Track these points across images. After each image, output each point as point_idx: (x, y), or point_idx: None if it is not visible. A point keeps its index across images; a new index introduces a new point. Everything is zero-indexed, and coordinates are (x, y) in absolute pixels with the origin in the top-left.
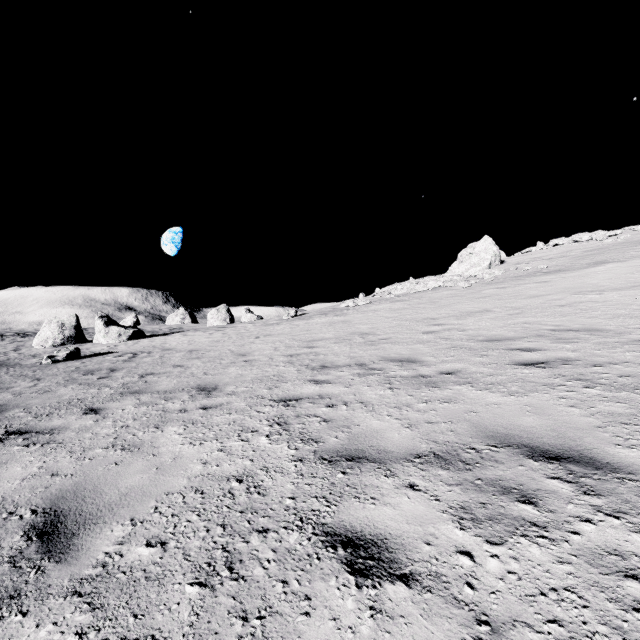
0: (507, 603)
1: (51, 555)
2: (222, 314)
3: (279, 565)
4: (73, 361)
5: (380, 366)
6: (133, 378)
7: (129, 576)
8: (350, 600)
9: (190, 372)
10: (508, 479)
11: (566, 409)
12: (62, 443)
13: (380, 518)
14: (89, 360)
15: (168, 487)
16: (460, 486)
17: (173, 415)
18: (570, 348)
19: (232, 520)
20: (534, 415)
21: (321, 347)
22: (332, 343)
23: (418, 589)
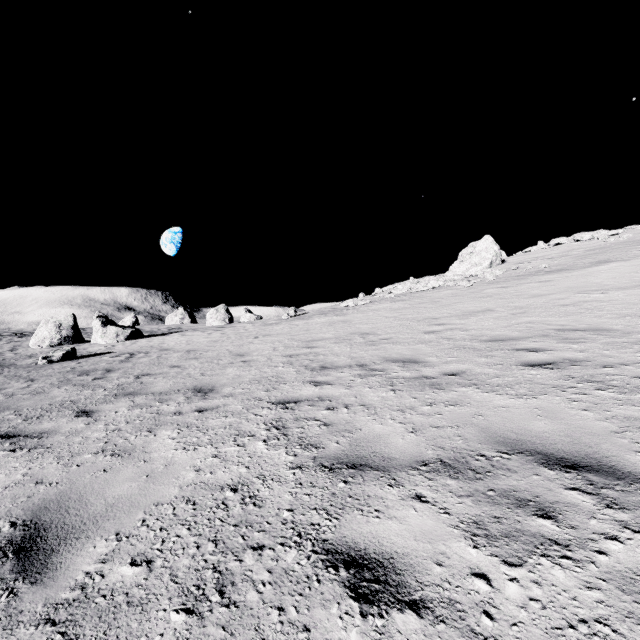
0: (532, 637)
1: (26, 575)
2: (221, 314)
3: (275, 588)
4: (69, 361)
5: (381, 367)
6: (128, 379)
7: (109, 601)
8: (354, 632)
9: (187, 373)
10: (523, 490)
11: (579, 413)
12: (50, 448)
13: (385, 534)
14: (85, 360)
15: (158, 497)
16: (471, 497)
17: (167, 418)
18: (577, 348)
19: (225, 535)
20: (545, 419)
21: (321, 347)
22: (332, 343)
23: (430, 619)
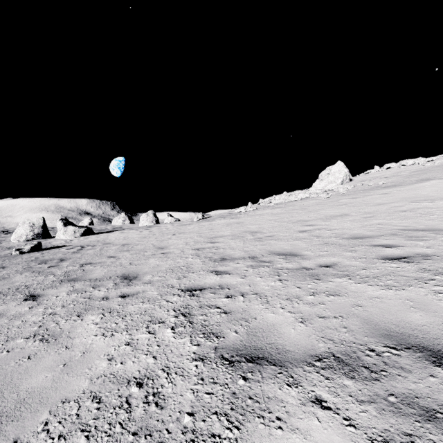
0: None
1: None
2: (150, 217)
3: None
4: (35, 252)
5: (268, 259)
6: (75, 267)
7: None
8: None
9: (119, 262)
10: (425, 396)
11: None
12: None
13: None
14: (47, 252)
15: (67, 391)
16: (373, 404)
17: (96, 303)
18: (424, 245)
19: None
20: (419, 311)
21: (221, 242)
22: (229, 239)
23: None
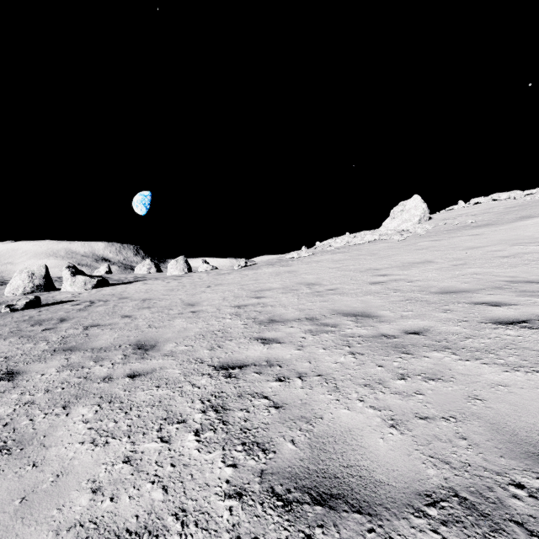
0: None
1: None
2: (181, 264)
3: None
4: (31, 309)
5: (333, 321)
6: (76, 330)
7: None
8: None
9: (135, 324)
10: None
11: None
12: None
13: None
14: (47, 309)
15: None
16: None
17: (93, 386)
18: None
19: None
20: None
21: (269, 297)
22: (279, 293)
23: None
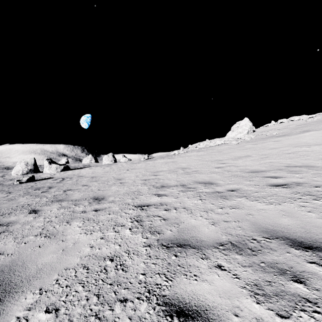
0: None
1: None
2: (110, 158)
3: None
4: (30, 182)
5: (193, 186)
6: (60, 192)
7: None
8: None
9: (91, 189)
10: (281, 263)
11: (306, 213)
12: (12, 232)
13: (201, 292)
14: (39, 182)
15: (67, 264)
16: (251, 267)
17: (78, 214)
18: (298, 176)
19: (104, 291)
20: (288, 217)
21: (161, 175)
22: (167, 173)
23: None
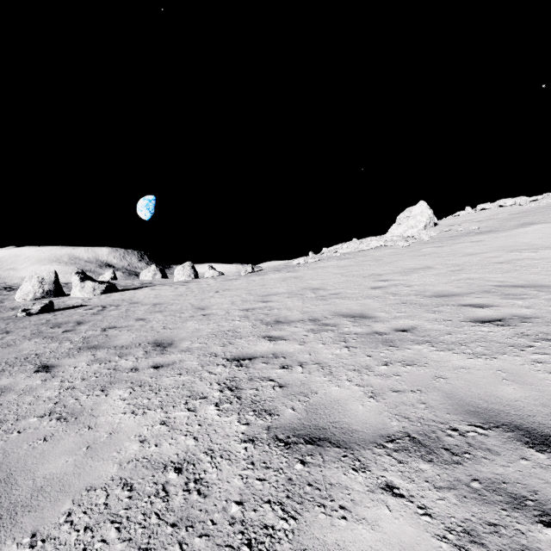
0: None
1: None
2: (187, 270)
3: None
4: (46, 314)
5: (333, 322)
6: (95, 332)
7: None
8: None
9: (150, 326)
10: (514, 481)
11: (547, 376)
12: None
13: (355, 547)
14: (61, 313)
15: (92, 478)
16: (453, 491)
17: (123, 375)
18: (522, 304)
19: (159, 541)
20: (513, 384)
21: (275, 301)
22: (285, 298)
23: None
